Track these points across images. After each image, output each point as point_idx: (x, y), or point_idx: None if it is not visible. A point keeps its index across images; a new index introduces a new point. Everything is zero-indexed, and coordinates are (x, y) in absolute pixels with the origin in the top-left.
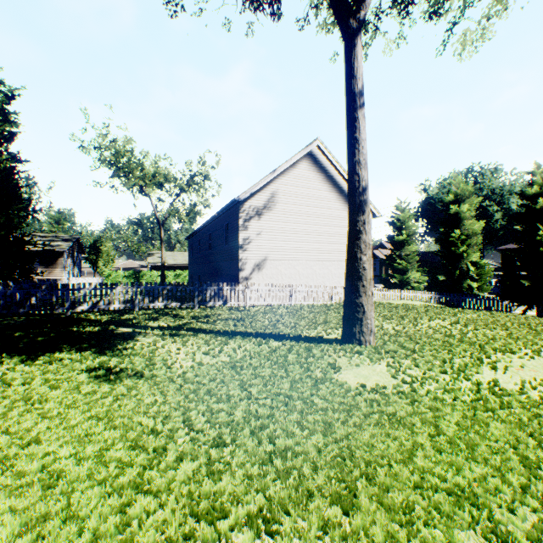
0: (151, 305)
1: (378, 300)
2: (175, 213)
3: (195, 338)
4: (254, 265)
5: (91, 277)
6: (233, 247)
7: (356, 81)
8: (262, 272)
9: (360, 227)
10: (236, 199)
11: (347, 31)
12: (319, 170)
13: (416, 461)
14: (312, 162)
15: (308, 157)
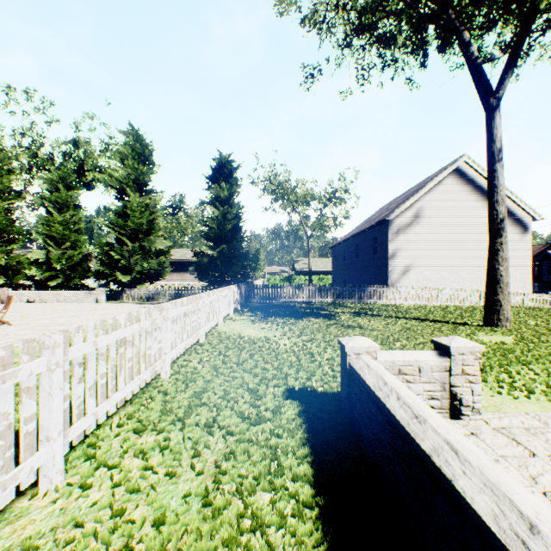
0: (325, 299)
1: (537, 306)
2: (320, 226)
3: (373, 318)
4: (401, 272)
5: (260, 280)
6: (382, 256)
7: (495, 144)
8: (408, 277)
9: (497, 247)
10: (386, 219)
11: (487, 108)
12: (465, 183)
13: (508, 355)
14: (458, 176)
15: (453, 172)
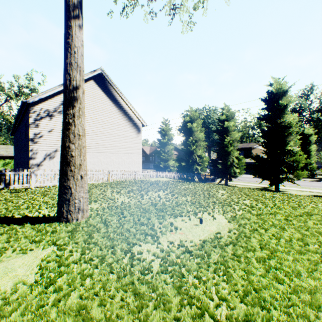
0: None
1: (143, 178)
2: (0, 114)
3: None
4: (46, 155)
5: None
6: (27, 140)
7: None
8: (53, 160)
9: (69, 120)
10: (23, 101)
11: None
12: (104, 90)
13: None
14: (98, 84)
15: (95, 80)
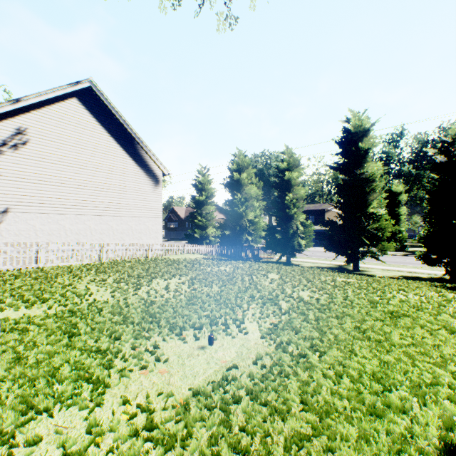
0: None
1: (161, 255)
2: None
3: None
4: None
5: None
6: None
7: None
8: (0, 228)
9: None
10: None
11: None
12: (96, 116)
13: None
14: (86, 104)
15: (79, 97)
